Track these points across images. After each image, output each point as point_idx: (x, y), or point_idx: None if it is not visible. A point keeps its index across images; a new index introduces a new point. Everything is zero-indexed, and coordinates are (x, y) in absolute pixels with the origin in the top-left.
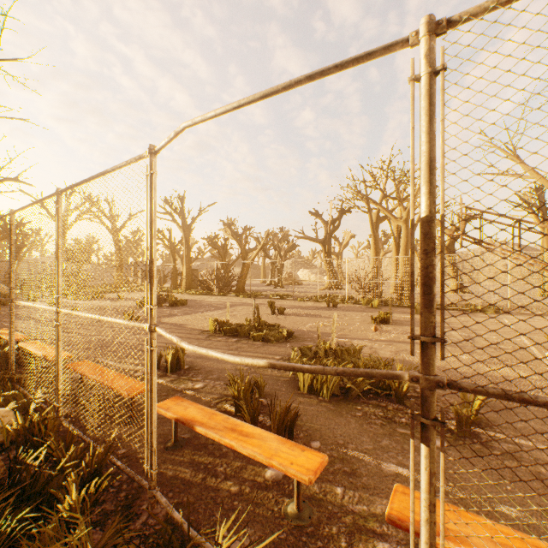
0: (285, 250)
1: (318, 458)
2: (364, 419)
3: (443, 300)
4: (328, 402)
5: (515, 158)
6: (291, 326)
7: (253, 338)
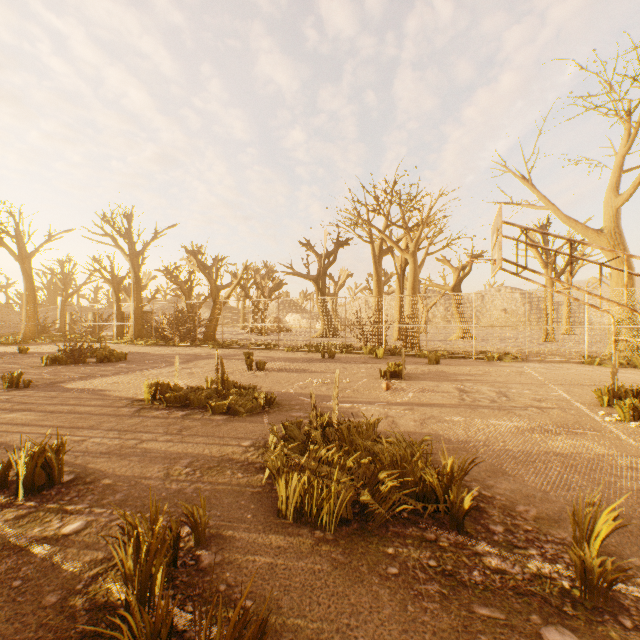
0: (270, 289)
1: None
2: (406, 586)
3: None
4: (332, 541)
5: (530, 186)
6: (273, 387)
7: (213, 410)
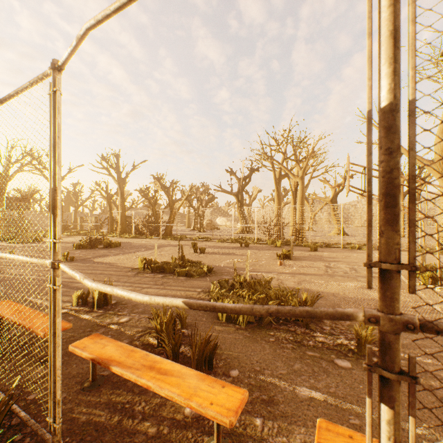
0: (206, 201)
1: (239, 395)
2: (277, 345)
3: (414, 213)
4: (244, 329)
5: None
6: (211, 263)
7: (178, 274)
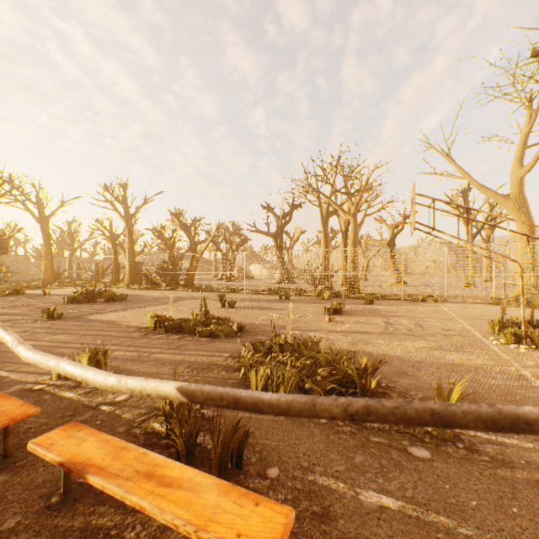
0: (237, 244)
1: (281, 517)
2: (330, 428)
3: None
4: None
5: (449, 160)
6: (242, 320)
7: (199, 334)
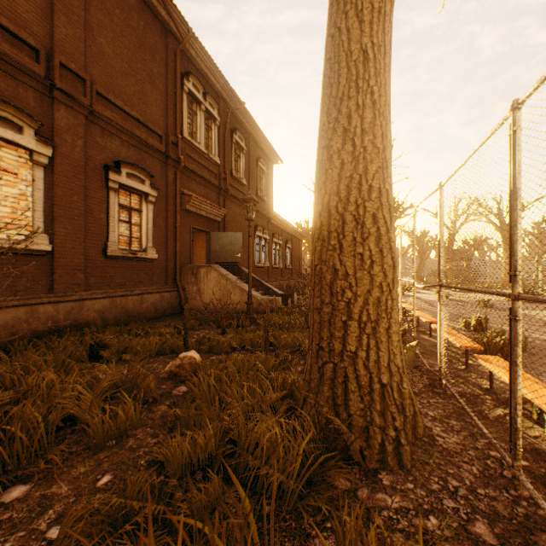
0: None
1: (475, 346)
2: None
3: (440, 262)
4: None
5: None
6: None
7: None
